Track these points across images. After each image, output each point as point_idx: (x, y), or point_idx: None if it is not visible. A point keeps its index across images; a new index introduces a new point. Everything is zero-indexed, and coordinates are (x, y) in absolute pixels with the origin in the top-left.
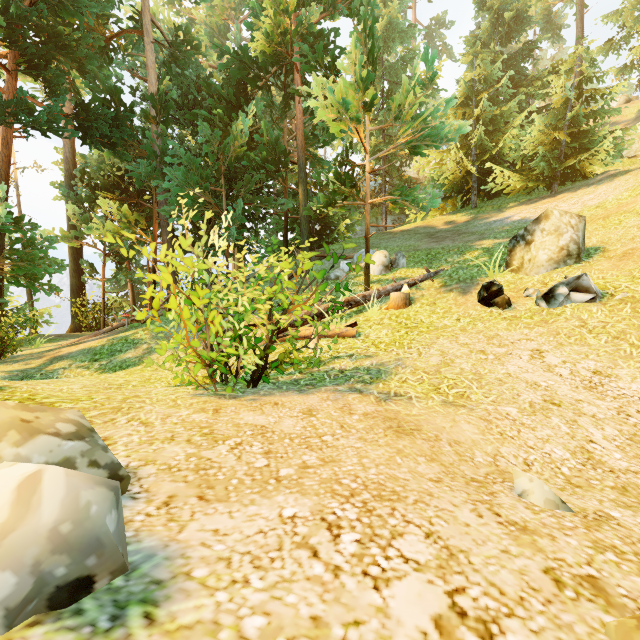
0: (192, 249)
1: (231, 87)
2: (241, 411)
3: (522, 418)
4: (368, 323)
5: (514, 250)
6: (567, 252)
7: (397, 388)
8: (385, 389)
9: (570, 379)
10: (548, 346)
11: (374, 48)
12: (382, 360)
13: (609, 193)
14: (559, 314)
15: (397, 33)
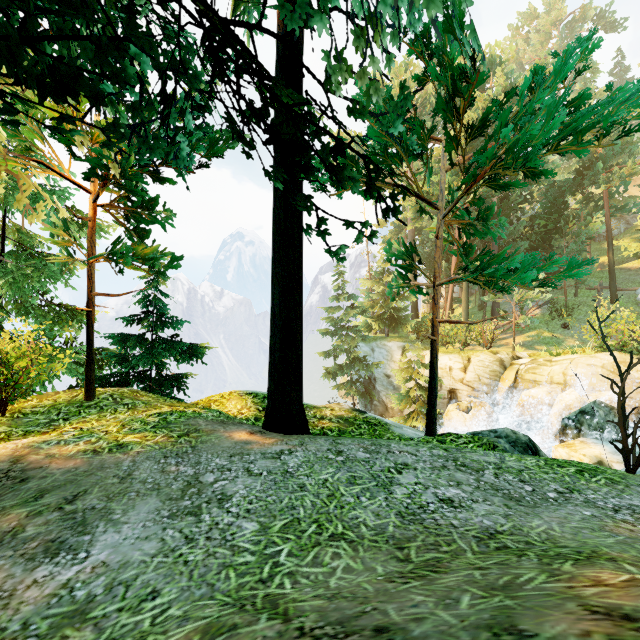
0: None
1: (556, 196)
2: None
3: None
4: None
5: None
6: None
7: None
8: None
9: None
10: None
11: None
12: None
13: None
14: None
15: None
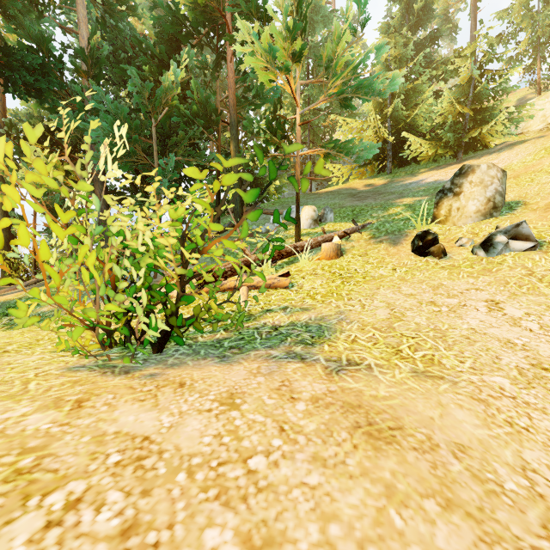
0: (74, 167)
1: (164, 44)
2: (120, 403)
3: (521, 394)
4: (300, 273)
5: (441, 203)
6: (494, 204)
7: (348, 352)
8: (333, 353)
9: (543, 335)
10: (501, 296)
11: None
12: (321, 313)
13: (512, 158)
14: (500, 263)
15: (321, 17)
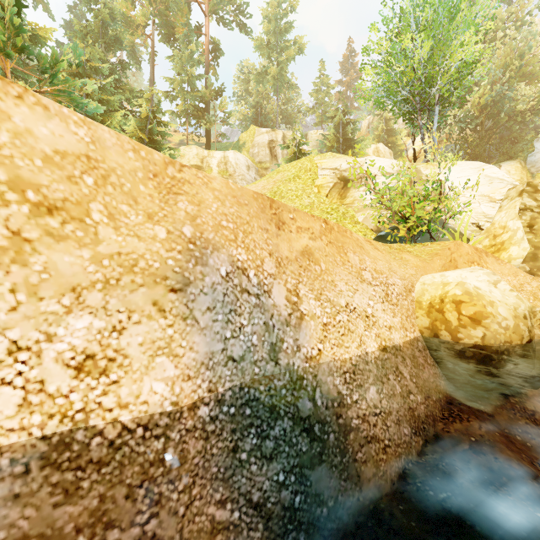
0: None
1: None
2: None
3: None
4: None
5: None
6: None
7: None
8: None
9: None
10: None
11: (22, 5)
12: None
13: None
14: None
15: None
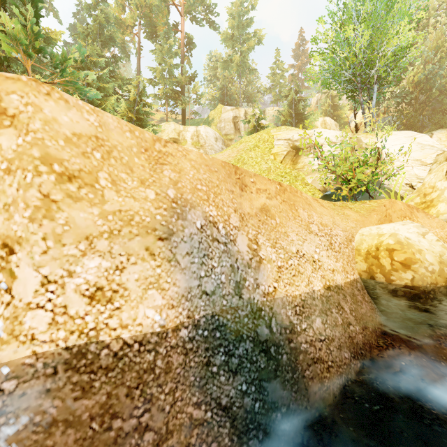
0: None
1: None
2: None
3: None
4: None
5: None
6: None
7: None
8: None
9: None
10: None
11: (39, 15)
12: None
13: None
14: None
15: None
